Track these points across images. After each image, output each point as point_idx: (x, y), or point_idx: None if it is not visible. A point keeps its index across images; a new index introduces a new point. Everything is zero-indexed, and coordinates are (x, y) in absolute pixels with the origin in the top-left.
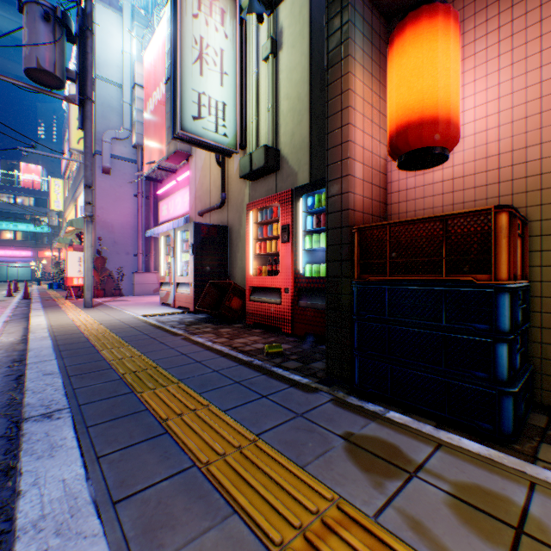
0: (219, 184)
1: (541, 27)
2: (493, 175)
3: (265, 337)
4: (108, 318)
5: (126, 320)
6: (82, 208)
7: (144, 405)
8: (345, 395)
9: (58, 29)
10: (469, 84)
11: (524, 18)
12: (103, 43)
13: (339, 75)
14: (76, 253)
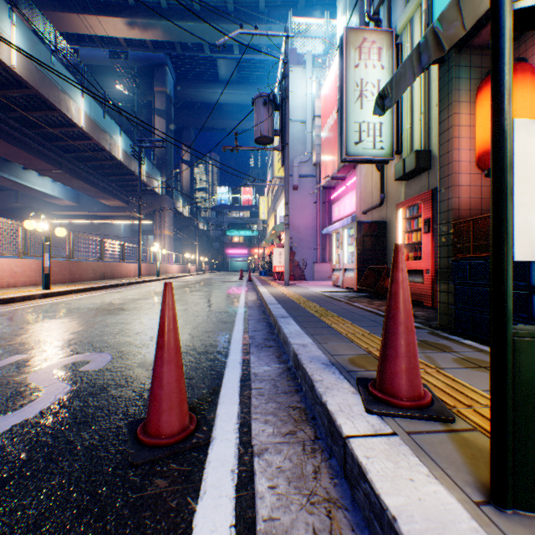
0: (378, 186)
1: None
2: None
3: None
4: (299, 291)
5: (310, 293)
6: (280, 218)
7: (320, 320)
8: (440, 332)
9: (270, 107)
10: None
11: None
12: (293, 95)
13: (446, 116)
14: (277, 249)
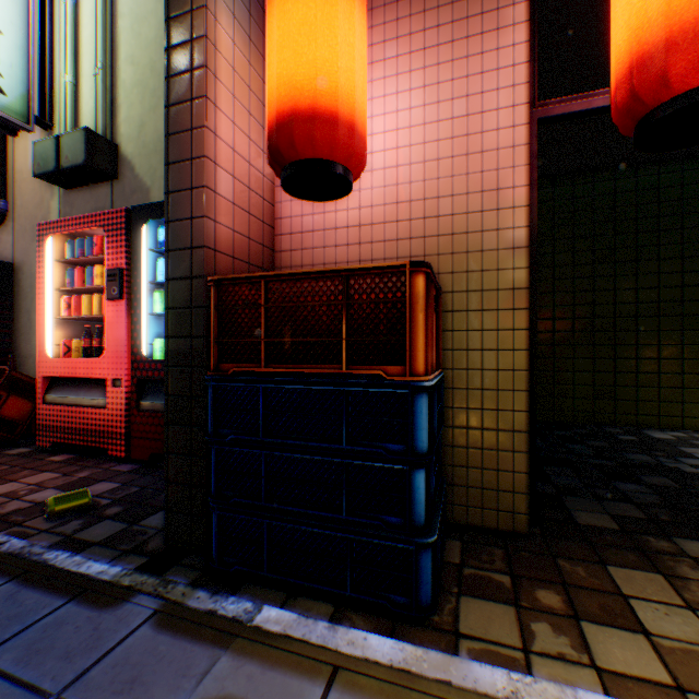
0: None
1: (454, 51)
2: (406, 227)
3: (70, 472)
4: None
5: None
6: None
7: None
8: (189, 590)
9: None
10: (380, 99)
11: (437, 32)
12: None
13: (189, 6)
14: None
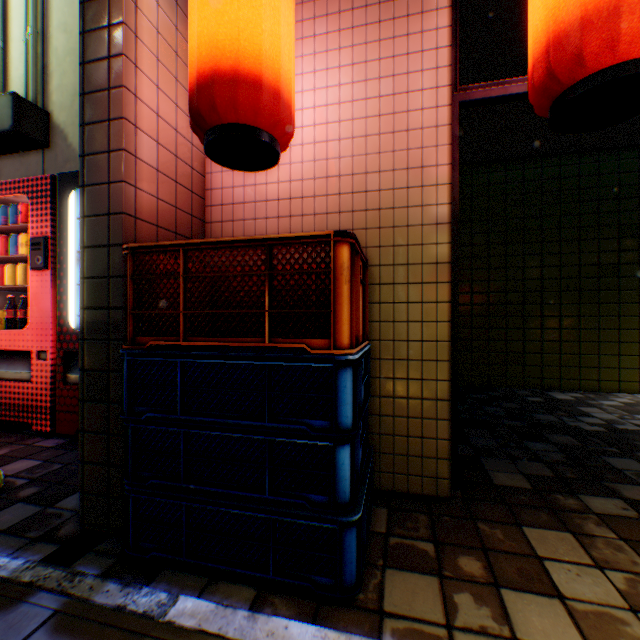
0: None
1: (381, 31)
2: (335, 201)
3: None
4: None
5: None
6: None
7: None
8: (98, 583)
9: None
10: (310, 75)
11: (366, 12)
12: None
13: None
14: None
